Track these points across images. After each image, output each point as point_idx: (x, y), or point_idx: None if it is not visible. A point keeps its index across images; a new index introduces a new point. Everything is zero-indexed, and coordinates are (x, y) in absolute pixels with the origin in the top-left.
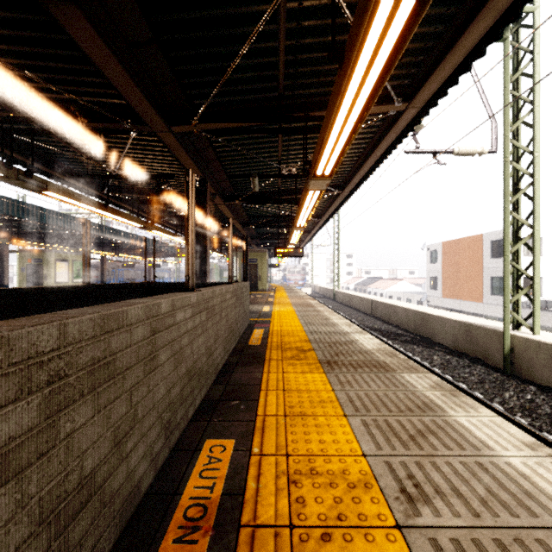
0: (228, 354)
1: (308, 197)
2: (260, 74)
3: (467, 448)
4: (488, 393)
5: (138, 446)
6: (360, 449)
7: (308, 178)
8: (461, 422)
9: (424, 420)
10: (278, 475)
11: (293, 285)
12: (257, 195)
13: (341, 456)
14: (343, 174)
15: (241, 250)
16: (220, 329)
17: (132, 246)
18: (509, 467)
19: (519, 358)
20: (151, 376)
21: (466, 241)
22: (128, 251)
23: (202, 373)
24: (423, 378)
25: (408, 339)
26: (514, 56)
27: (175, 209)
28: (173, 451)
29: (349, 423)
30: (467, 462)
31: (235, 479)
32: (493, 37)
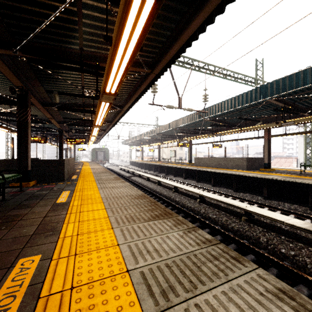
0: None
1: None
2: None
3: None
4: None
5: None
6: None
7: None
8: None
9: None
10: None
11: None
12: None
13: None
14: None
15: None
16: None
17: None
18: None
19: None
20: None
21: None
22: None
23: None
24: None
25: None
26: None
27: None
28: None
29: None
30: None
31: None
32: None
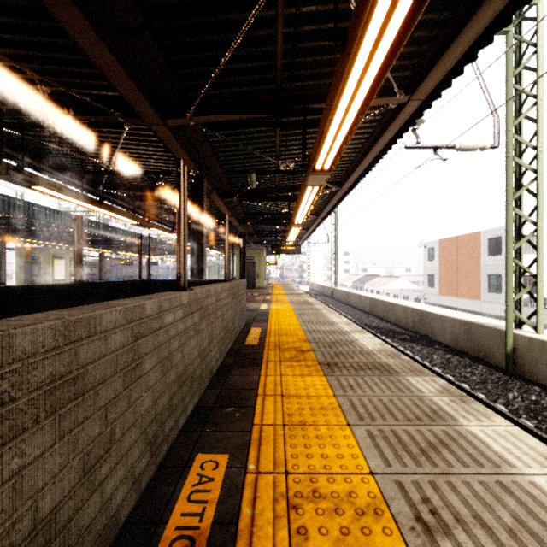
0: (224, 354)
1: (306, 192)
2: (257, 64)
3: (485, 465)
4: (491, 394)
5: (116, 469)
6: (367, 466)
7: (306, 173)
8: (474, 432)
9: (435, 430)
10: (276, 498)
11: (291, 283)
12: (254, 192)
13: (346, 474)
14: (342, 171)
15: (238, 248)
16: (215, 329)
17: (130, 243)
18: (535, 487)
19: (522, 357)
20: (133, 387)
21: (463, 239)
22: (126, 249)
23: (194, 378)
24: (428, 381)
25: (407, 337)
26: (516, 49)
27: (172, 206)
28: (160, 468)
29: (353, 433)
30: (488, 482)
31: (228, 504)
32: (502, 23)
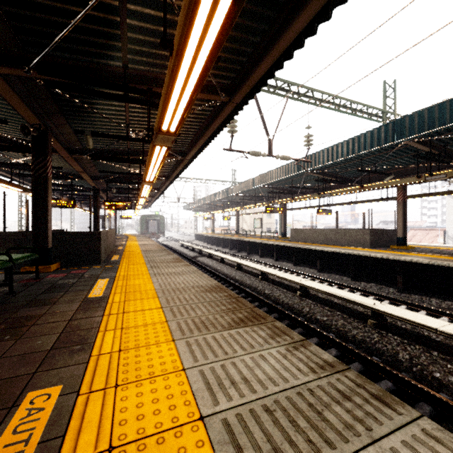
0: None
1: None
2: None
3: None
4: None
5: None
6: None
7: None
8: None
9: None
10: None
11: None
12: None
13: None
14: None
15: None
16: None
17: None
18: None
19: None
20: None
21: None
22: None
23: None
24: None
25: None
26: None
27: None
28: None
29: None
30: None
31: None
32: None
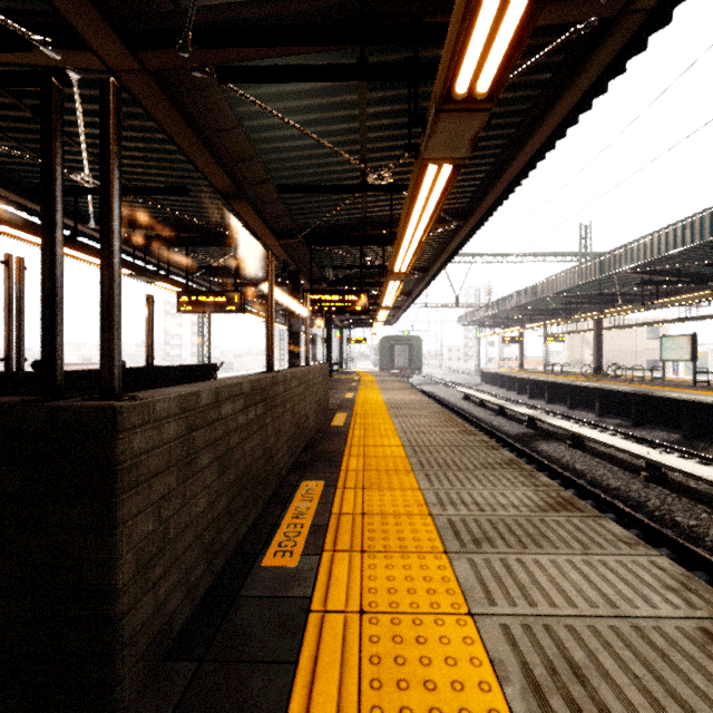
0: None
1: None
2: None
3: None
4: None
5: None
6: None
7: None
8: None
9: None
10: None
11: None
12: None
13: None
14: None
15: None
16: None
17: None
18: None
19: None
20: None
21: None
22: None
23: None
24: None
25: None
26: None
27: None
28: None
29: None
30: None
31: None
32: None
